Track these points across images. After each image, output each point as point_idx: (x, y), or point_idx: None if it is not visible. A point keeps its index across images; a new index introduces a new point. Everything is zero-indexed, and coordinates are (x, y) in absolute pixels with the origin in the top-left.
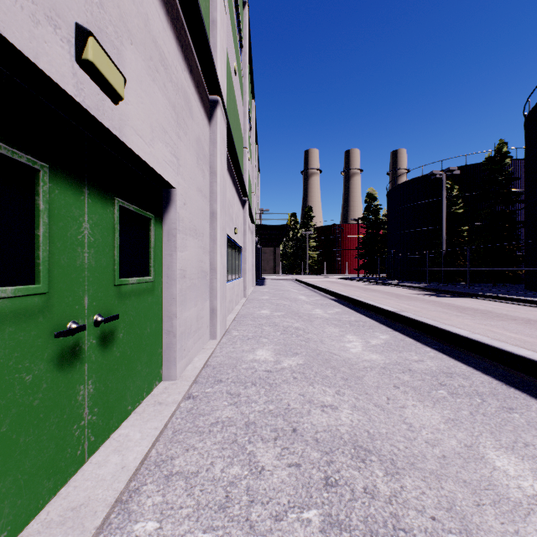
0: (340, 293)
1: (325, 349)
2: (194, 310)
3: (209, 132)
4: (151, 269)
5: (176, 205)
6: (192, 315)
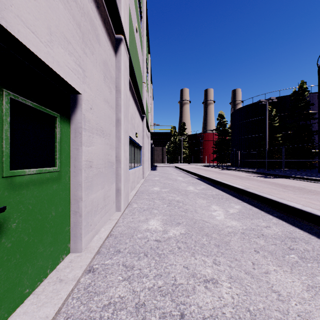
0: (204, 175)
1: (199, 217)
2: (101, 191)
3: (115, 61)
4: (56, 161)
5: (82, 108)
6: (99, 196)
